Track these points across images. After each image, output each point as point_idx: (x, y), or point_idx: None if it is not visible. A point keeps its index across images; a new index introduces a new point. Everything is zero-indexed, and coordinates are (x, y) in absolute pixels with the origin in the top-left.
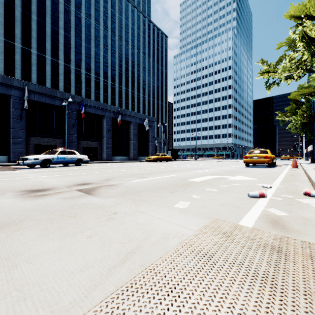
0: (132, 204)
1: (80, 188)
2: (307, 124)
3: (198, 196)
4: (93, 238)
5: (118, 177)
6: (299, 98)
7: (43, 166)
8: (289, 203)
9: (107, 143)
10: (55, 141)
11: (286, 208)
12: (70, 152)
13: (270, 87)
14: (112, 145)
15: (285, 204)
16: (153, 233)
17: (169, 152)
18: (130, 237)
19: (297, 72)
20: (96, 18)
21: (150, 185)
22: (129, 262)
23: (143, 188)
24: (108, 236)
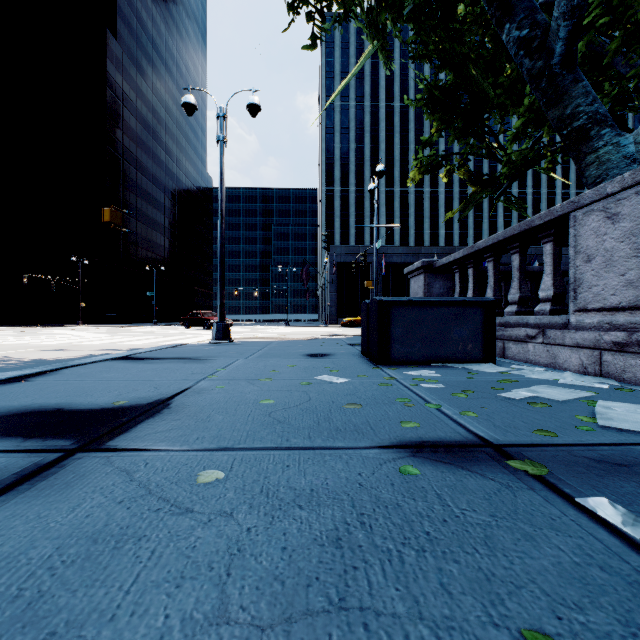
0: None
1: None
2: None
3: None
4: None
5: None
6: None
7: None
8: None
9: None
10: None
11: None
12: None
13: None
14: None
15: None
16: None
17: None
18: None
19: None
20: None
21: None
22: None
23: None
24: None
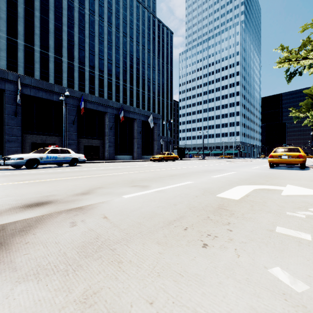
0: None
1: (13, 219)
2: None
3: (295, 277)
4: None
5: (107, 186)
6: None
7: (29, 166)
8: None
9: (109, 142)
10: (54, 139)
11: None
12: (63, 151)
13: (291, 76)
14: (115, 143)
15: None
16: None
17: (175, 151)
18: None
19: None
20: (100, 15)
21: (152, 209)
22: None
23: (137, 221)
24: None
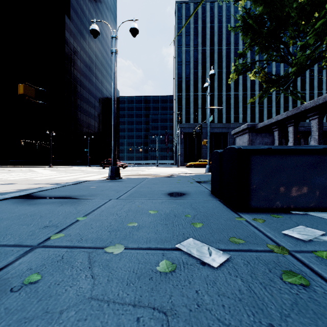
0: None
1: None
2: None
3: None
4: None
5: None
6: None
7: None
8: None
9: None
10: None
11: None
12: None
13: None
14: None
15: None
16: None
17: None
18: None
19: None
20: None
21: None
22: None
23: None
24: None
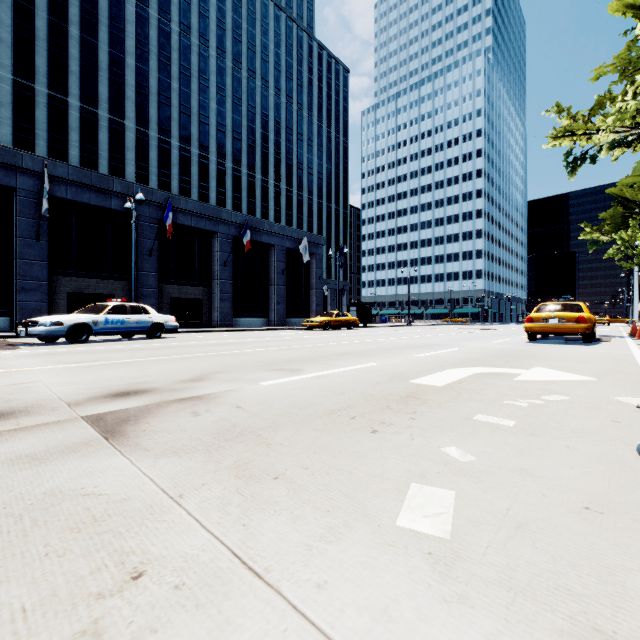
0: (232, 500)
1: (106, 409)
2: None
3: (466, 453)
4: None
5: (230, 370)
6: (632, 193)
7: (73, 339)
8: None
9: (222, 291)
10: (112, 285)
11: None
12: (136, 309)
13: (577, 165)
14: (233, 294)
15: None
16: None
17: (353, 309)
18: None
19: None
20: (202, 34)
21: (307, 398)
22: None
23: (286, 410)
24: None
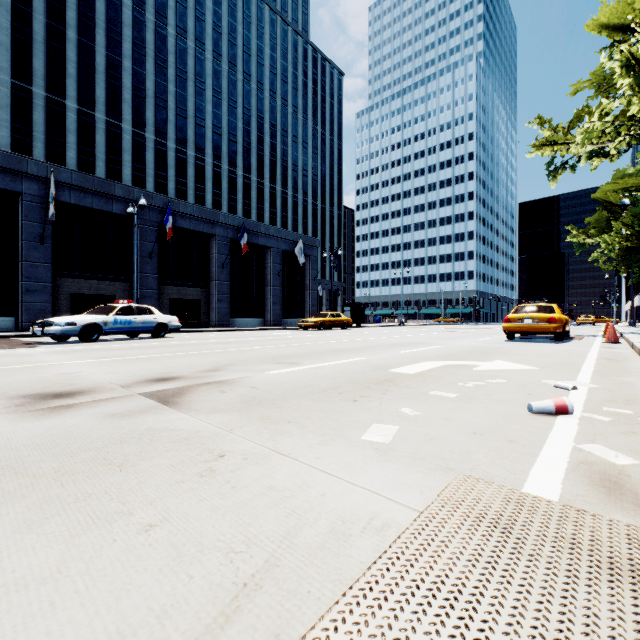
0: (263, 431)
1: (153, 389)
2: (635, 252)
3: (415, 411)
4: (155, 534)
5: (239, 363)
6: (616, 197)
7: (85, 338)
8: (630, 430)
9: (220, 292)
10: (114, 286)
11: (627, 443)
12: (142, 310)
13: (558, 174)
14: (230, 295)
15: (621, 431)
16: (311, 518)
17: (347, 309)
18: (251, 532)
19: (617, 141)
20: (198, 37)
21: (306, 382)
22: (239, 623)
23: (290, 389)
24: (193, 525)
